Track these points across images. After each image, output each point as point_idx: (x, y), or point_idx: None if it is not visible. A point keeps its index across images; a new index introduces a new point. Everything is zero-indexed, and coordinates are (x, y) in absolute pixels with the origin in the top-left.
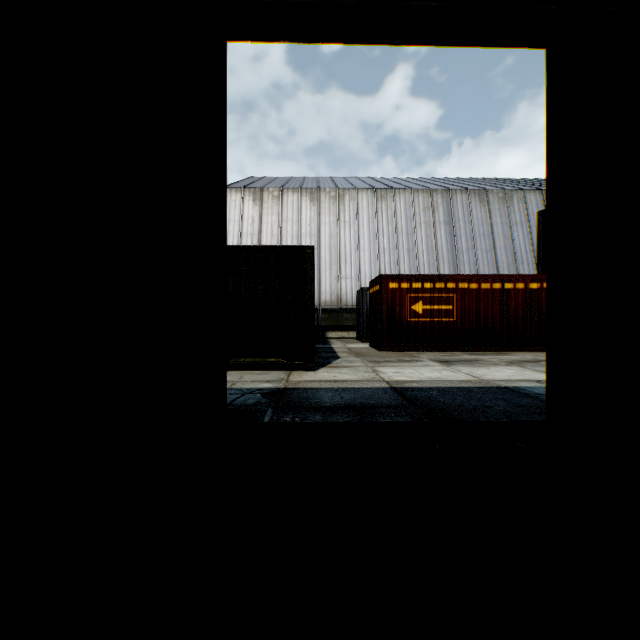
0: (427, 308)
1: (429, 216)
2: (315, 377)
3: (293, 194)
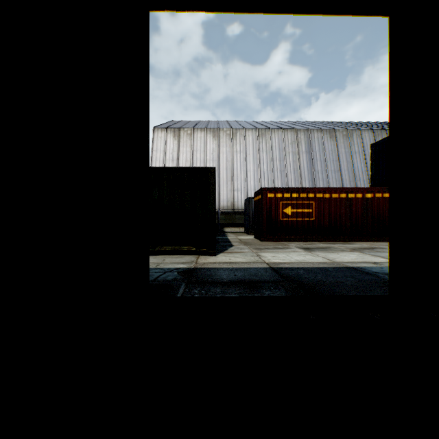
0: (294, 211)
1: (295, 147)
2: (216, 260)
3: (201, 132)
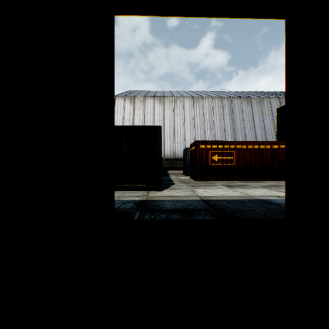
0: (220, 158)
1: (221, 111)
2: (162, 194)
3: (150, 99)
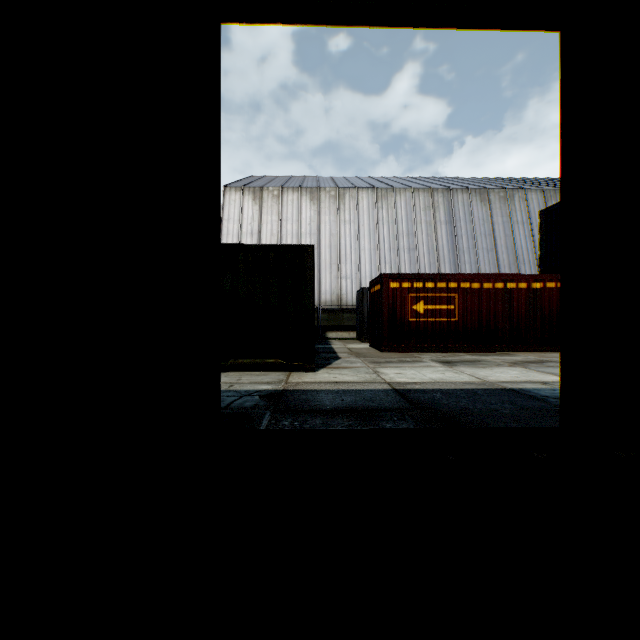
0: (428, 308)
1: (430, 215)
2: (315, 378)
3: (293, 193)
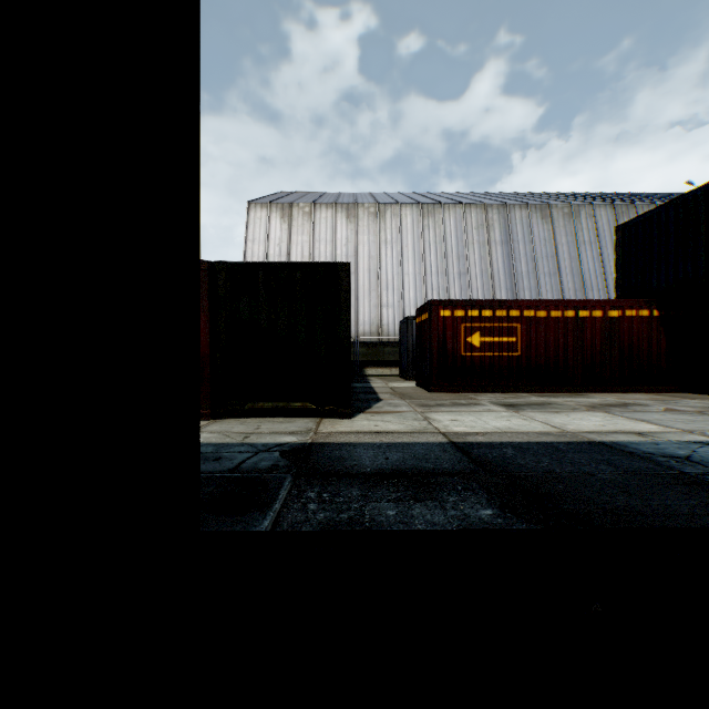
0: (486, 340)
1: (483, 235)
2: (351, 427)
3: (327, 210)
